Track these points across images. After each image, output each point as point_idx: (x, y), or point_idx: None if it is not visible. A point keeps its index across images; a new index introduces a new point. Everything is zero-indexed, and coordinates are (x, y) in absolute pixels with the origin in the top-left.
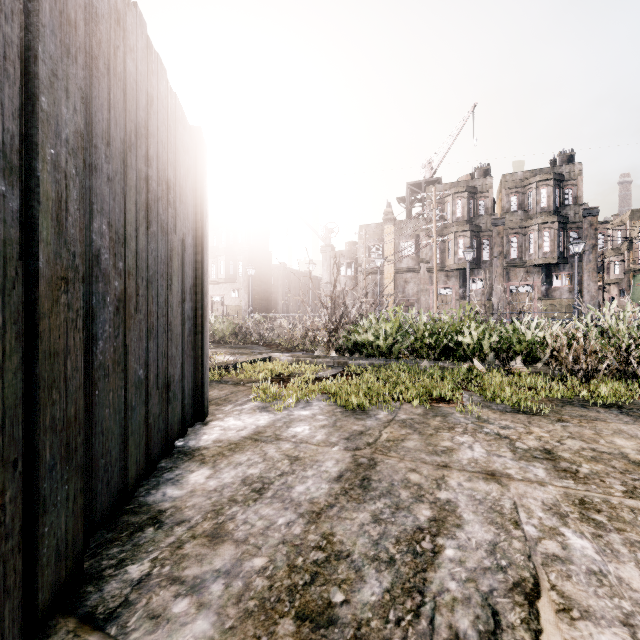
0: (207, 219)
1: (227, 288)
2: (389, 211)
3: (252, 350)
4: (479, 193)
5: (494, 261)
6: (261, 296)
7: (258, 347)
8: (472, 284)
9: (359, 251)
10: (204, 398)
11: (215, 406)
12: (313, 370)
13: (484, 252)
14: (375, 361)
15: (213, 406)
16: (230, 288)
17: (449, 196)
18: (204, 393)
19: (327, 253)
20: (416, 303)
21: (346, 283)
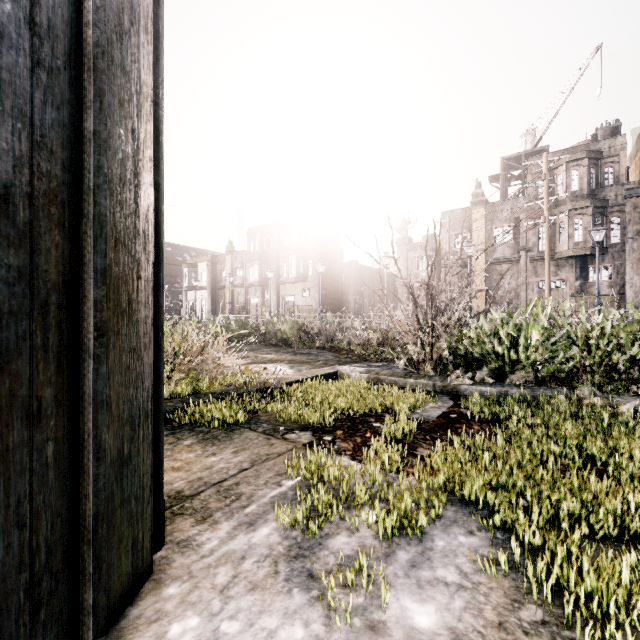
0: (136, 30)
1: (298, 287)
2: (479, 192)
3: (316, 357)
4: (604, 158)
5: (628, 243)
6: (332, 295)
7: (324, 353)
8: (594, 274)
9: (441, 241)
10: (108, 559)
11: (192, 523)
12: (406, 406)
13: (612, 233)
14: (510, 389)
15: (187, 522)
16: (301, 287)
17: (560, 166)
18: (108, 544)
19: (403, 246)
20: (514, 300)
21: (426, 278)
